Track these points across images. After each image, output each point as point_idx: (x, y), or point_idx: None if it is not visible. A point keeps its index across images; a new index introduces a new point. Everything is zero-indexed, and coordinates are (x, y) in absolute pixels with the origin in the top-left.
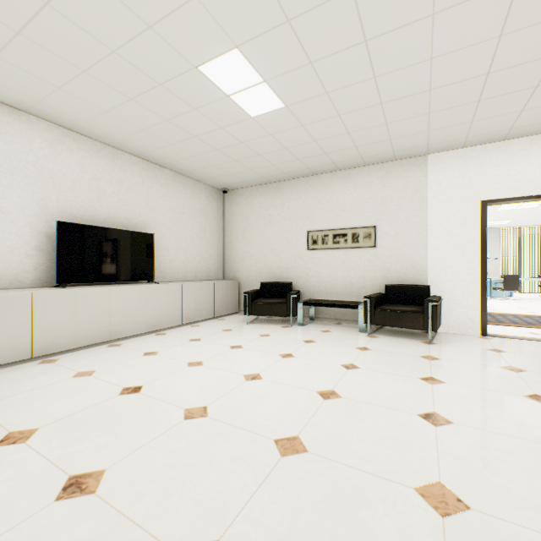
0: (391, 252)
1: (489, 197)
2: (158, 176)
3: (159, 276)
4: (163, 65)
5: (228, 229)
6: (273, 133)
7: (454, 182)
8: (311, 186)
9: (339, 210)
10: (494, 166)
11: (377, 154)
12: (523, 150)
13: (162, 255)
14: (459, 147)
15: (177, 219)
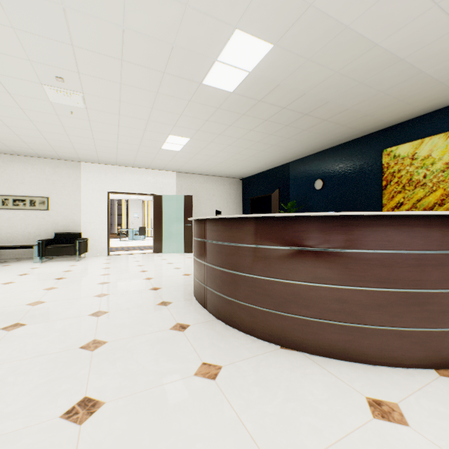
0: (60, 213)
1: (111, 190)
2: None
3: None
4: None
5: None
6: None
7: (95, 179)
8: None
9: (19, 183)
10: (113, 176)
11: (49, 155)
12: (124, 172)
13: None
14: (97, 163)
15: None
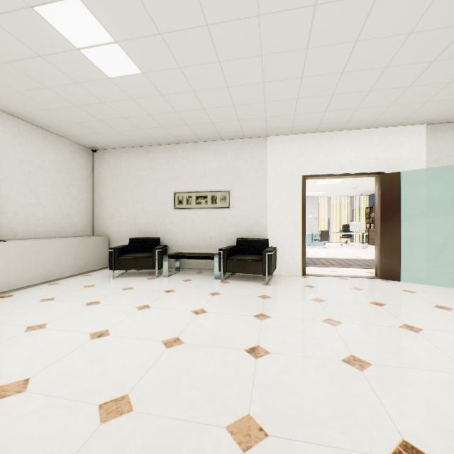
0: (242, 212)
1: (307, 173)
2: (7, 125)
3: (8, 233)
4: None
5: (98, 187)
6: (135, 98)
7: (285, 159)
8: (177, 153)
9: (201, 176)
10: (310, 151)
11: (230, 131)
12: (327, 141)
13: (13, 211)
14: (288, 133)
15: (33, 173)
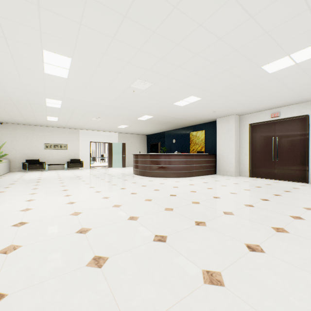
0: (71, 151)
1: (91, 141)
2: None
3: None
4: (40, 115)
5: (2, 138)
6: (48, 121)
7: (85, 136)
8: (46, 129)
9: (56, 138)
10: (92, 135)
11: (69, 127)
12: (97, 133)
13: None
14: (86, 130)
15: None
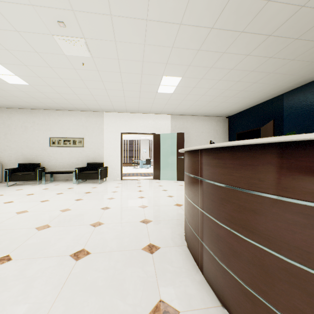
0: (90, 149)
1: (123, 131)
2: None
3: None
4: None
5: None
6: (24, 91)
7: (113, 124)
8: (52, 115)
9: (67, 129)
10: (124, 121)
11: (83, 108)
12: (132, 117)
13: None
14: (114, 112)
15: None
